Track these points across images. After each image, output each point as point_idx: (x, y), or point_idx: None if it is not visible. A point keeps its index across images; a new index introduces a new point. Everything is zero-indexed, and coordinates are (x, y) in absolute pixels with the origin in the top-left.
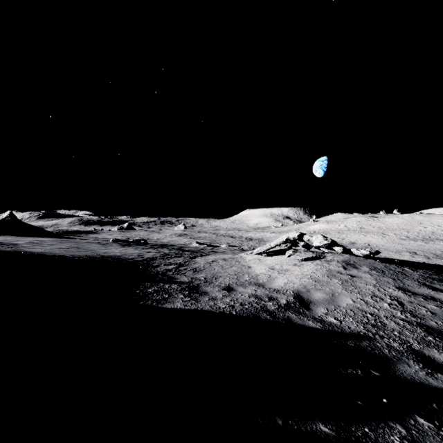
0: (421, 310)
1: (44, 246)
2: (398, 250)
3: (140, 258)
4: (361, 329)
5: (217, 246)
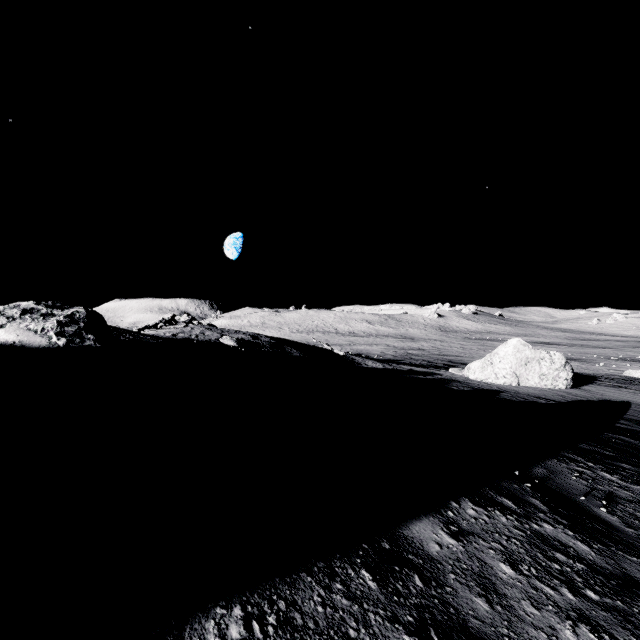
0: (210, 335)
1: None
2: None
3: None
4: (181, 338)
5: None
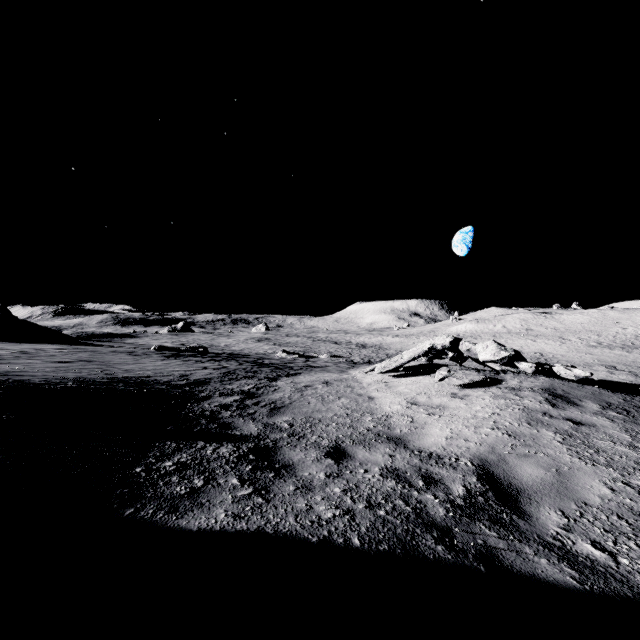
0: None
1: (36, 358)
2: (587, 363)
3: (183, 381)
4: None
5: (314, 356)
